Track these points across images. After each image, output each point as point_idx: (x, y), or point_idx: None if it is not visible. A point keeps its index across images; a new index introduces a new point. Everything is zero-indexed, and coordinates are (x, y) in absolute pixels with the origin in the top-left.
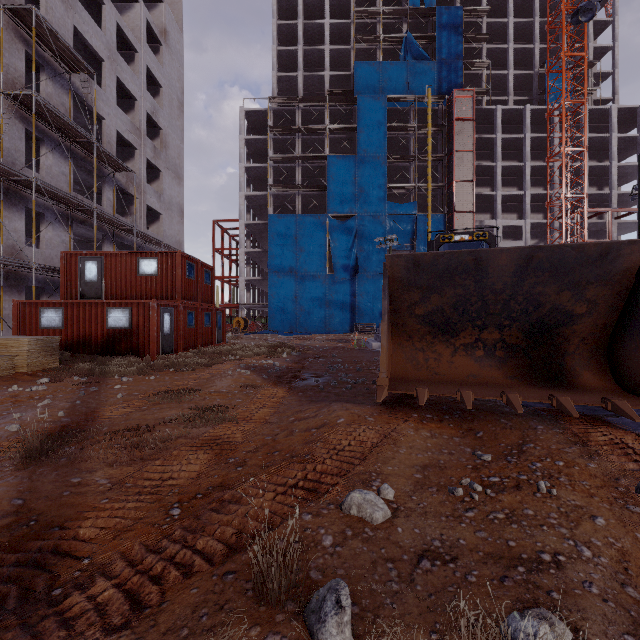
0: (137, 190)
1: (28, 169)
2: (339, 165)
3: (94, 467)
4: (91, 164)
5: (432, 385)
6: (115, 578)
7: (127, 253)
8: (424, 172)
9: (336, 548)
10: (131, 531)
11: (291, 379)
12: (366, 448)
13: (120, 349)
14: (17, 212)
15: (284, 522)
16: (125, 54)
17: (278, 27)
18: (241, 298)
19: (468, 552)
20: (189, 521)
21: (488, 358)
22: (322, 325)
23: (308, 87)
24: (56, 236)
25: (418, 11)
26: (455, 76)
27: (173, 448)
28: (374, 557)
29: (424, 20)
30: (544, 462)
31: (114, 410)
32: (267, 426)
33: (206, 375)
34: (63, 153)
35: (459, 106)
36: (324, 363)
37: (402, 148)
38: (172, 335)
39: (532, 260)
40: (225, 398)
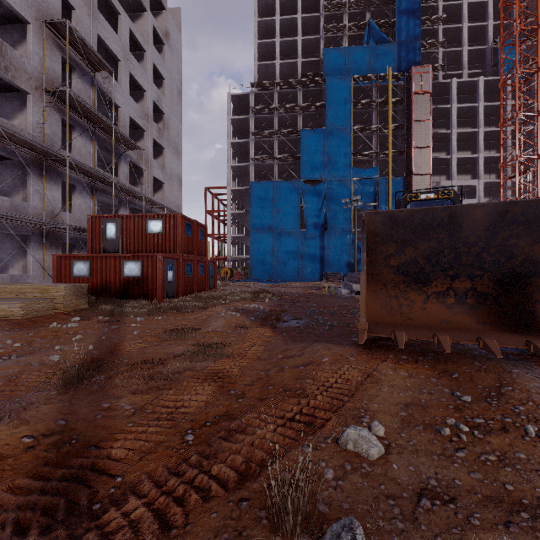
0: (145, 164)
1: (63, 150)
2: (310, 138)
3: (120, 394)
4: (110, 144)
5: (407, 329)
6: (144, 497)
7: (138, 215)
8: (385, 141)
9: (338, 482)
10: (154, 453)
11: (275, 321)
12: (352, 386)
13: (133, 294)
14: (55, 184)
15: (287, 453)
16: (136, 54)
17: (258, 24)
18: (228, 252)
19: (466, 493)
20: (202, 447)
21: (459, 305)
22: (296, 274)
23: (283, 73)
24: (84, 203)
25: (380, 0)
26: (413, 55)
27: (182, 379)
28: (375, 493)
29: (385, 8)
30: (526, 406)
31: (132, 345)
32: (259, 362)
33: (203, 316)
34: (89, 136)
35: (417, 81)
36: (301, 307)
37: (365, 121)
38: (174, 282)
39: (506, 214)
40: (221, 336)
